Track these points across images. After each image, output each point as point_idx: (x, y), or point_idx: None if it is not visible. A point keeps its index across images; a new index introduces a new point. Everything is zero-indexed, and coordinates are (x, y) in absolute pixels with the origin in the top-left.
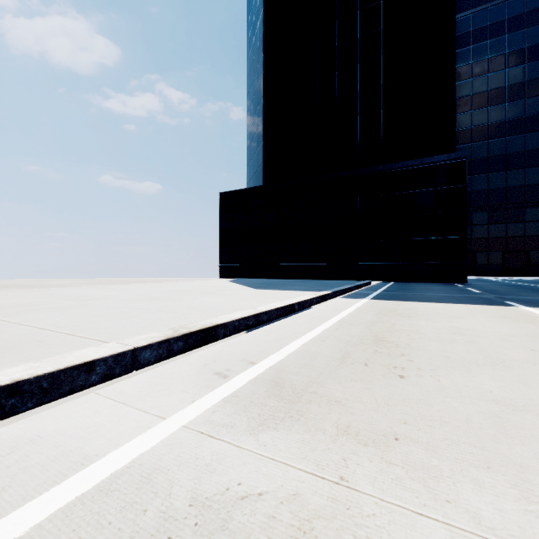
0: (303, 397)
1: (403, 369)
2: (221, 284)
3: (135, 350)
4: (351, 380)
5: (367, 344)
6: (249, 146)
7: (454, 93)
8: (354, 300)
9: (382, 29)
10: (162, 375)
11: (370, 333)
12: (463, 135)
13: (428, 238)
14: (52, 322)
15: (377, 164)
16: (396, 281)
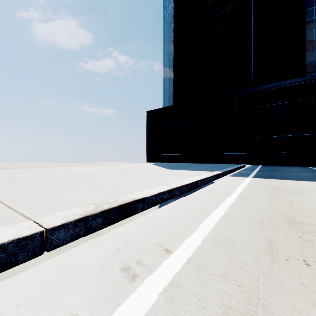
0: None
1: None
2: (146, 166)
3: (46, 231)
4: (311, 302)
5: (283, 226)
6: (164, 82)
7: (304, 36)
8: (240, 178)
9: None
10: (63, 267)
11: (276, 212)
12: (308, 67)
13: (286, 136)
14: (13, 193)
15: (249, 87)
16: (262, 165)
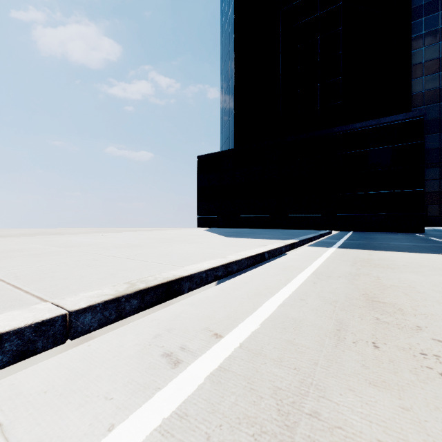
0: (298, 430)
1: (439, 359)
2: (197, 232)
3: (69, 315)
4: (367, 382)
5: (360, 306)
6: (222, 116)
7: (409, 58)
8: (321, 248)
9: (341, 4)
10: (92, 354)
11: (356, 290)
12: (415, 99)
13: (385, 191)
14: (17, 270)
15: (337, 126)
16: (354, 231)
